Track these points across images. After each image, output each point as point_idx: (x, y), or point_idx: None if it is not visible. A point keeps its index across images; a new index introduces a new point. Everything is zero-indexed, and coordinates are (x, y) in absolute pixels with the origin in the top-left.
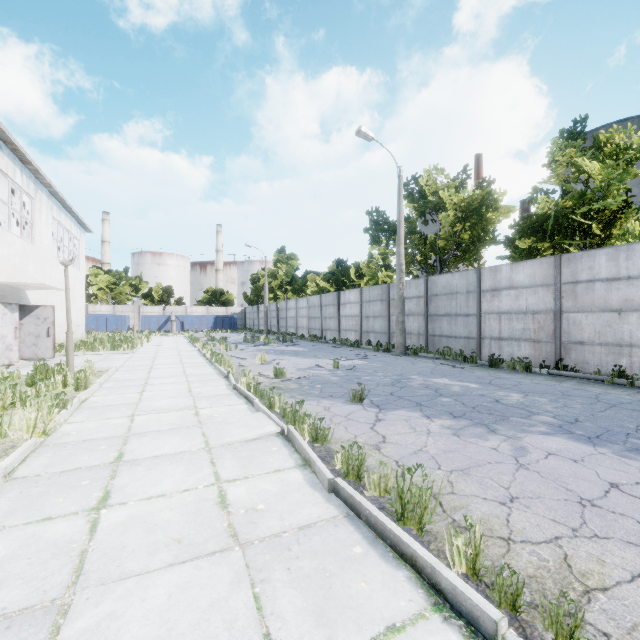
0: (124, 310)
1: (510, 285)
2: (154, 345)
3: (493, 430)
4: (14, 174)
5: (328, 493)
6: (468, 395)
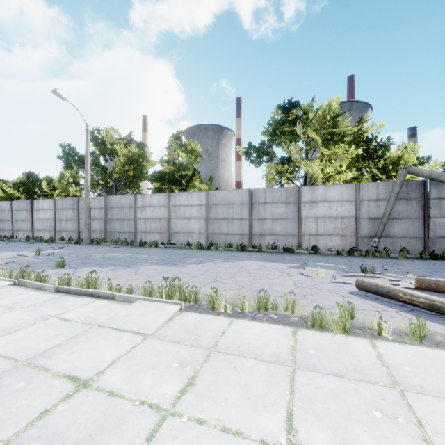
0: None
1: (150, 205)
2: None
3: (130, 267)
4: None
5: (54, 293)
6: (124, 258)
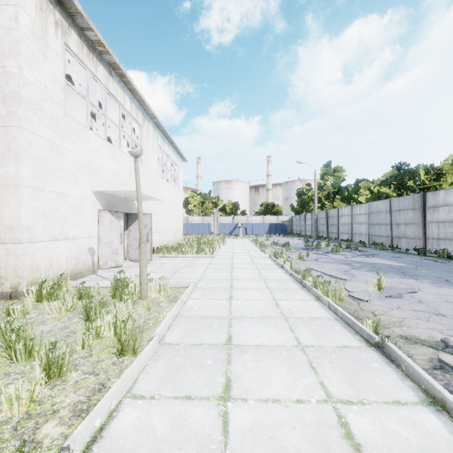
0: (208, 220)
1: None
2: (228, 248)
3: None
4: (124, 101)
5: None
6: None
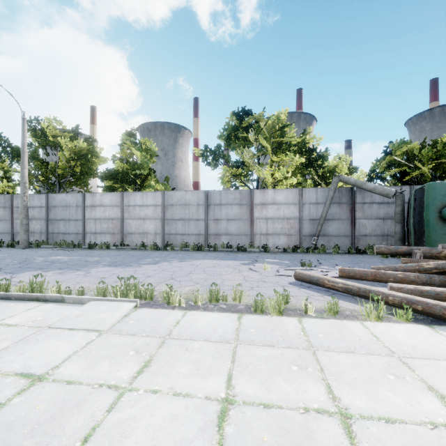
0: None
1: (101, 204)
2: None
3: (79, 270)
4: None
5: None
6: (72, 261)
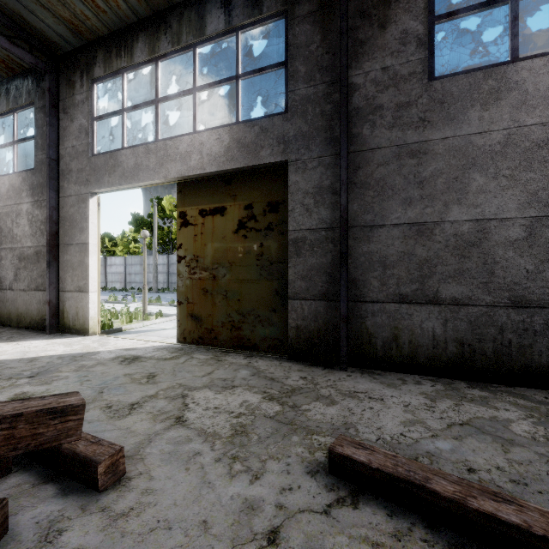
0: None
1: None
2: None
3: None
4: None
5: (169, 306)
6: None
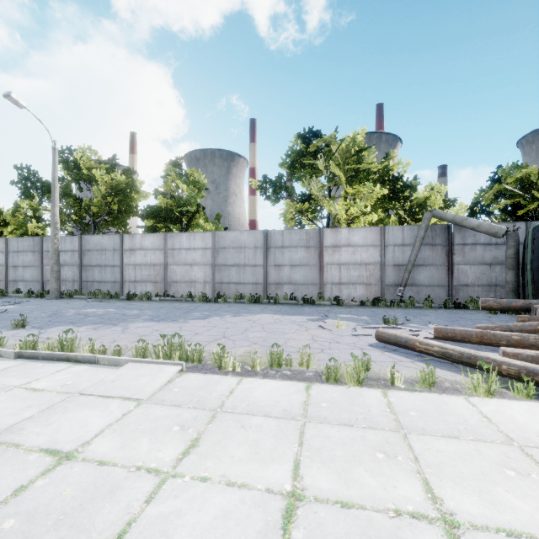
0: None
1: (141, 247)
2: None
3: (116, 325)
4: None
5: (15, 359)
6: (107, 314)
